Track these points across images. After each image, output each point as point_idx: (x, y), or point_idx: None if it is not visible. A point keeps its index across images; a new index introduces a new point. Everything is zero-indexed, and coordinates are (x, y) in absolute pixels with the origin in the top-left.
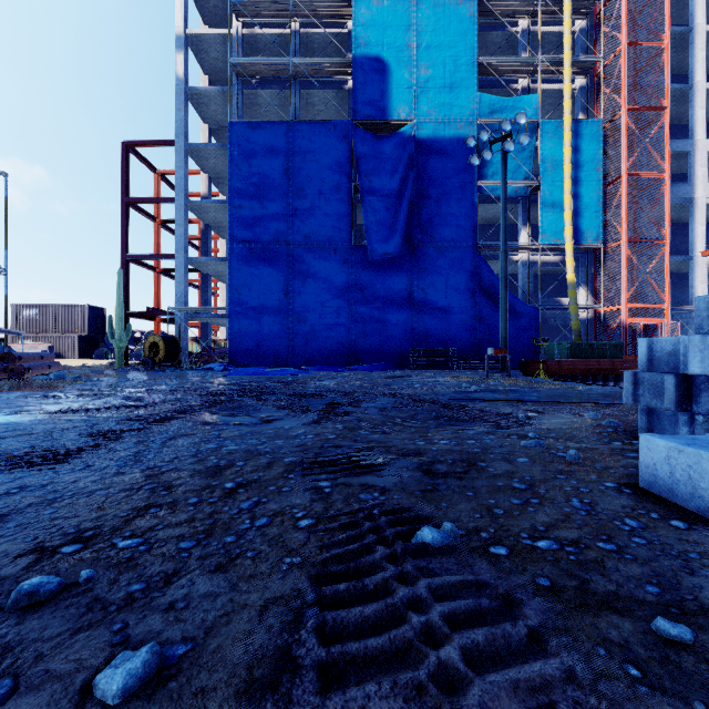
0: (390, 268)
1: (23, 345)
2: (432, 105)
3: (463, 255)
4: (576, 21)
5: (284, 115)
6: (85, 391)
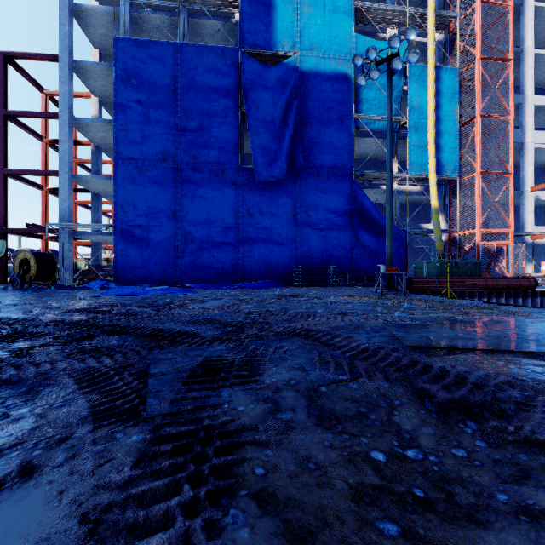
0: (275, 191)
1: None
2: (314, 41)
3: (342, 181)
4: None
5: (171, 36)
6: None
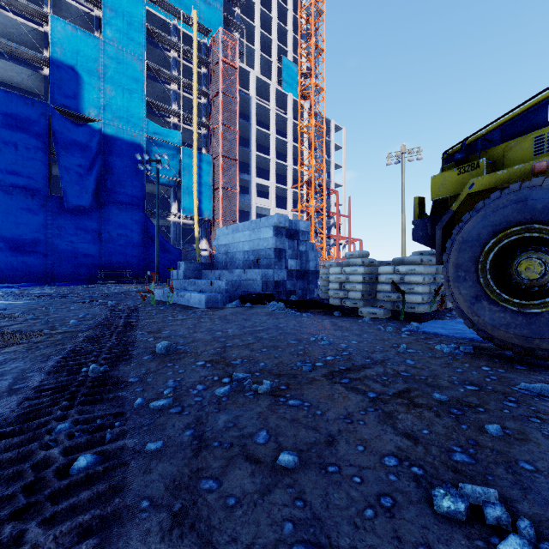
0: (83, 215)
1: None
2: (115, 115)
3: (137, 214)
4: (202, 97)
5: None
6: None
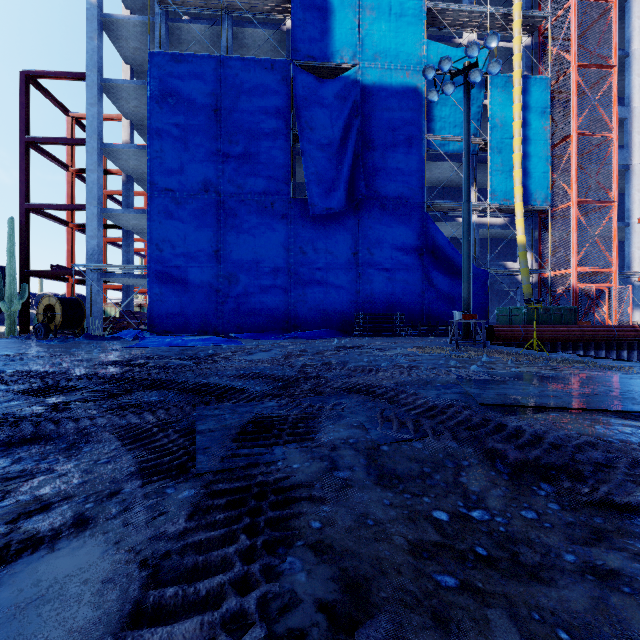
0: (333, 225)
1: None
2: (378, 50)
3: (411, 213)
4: None
5: (213, 49)
6: None
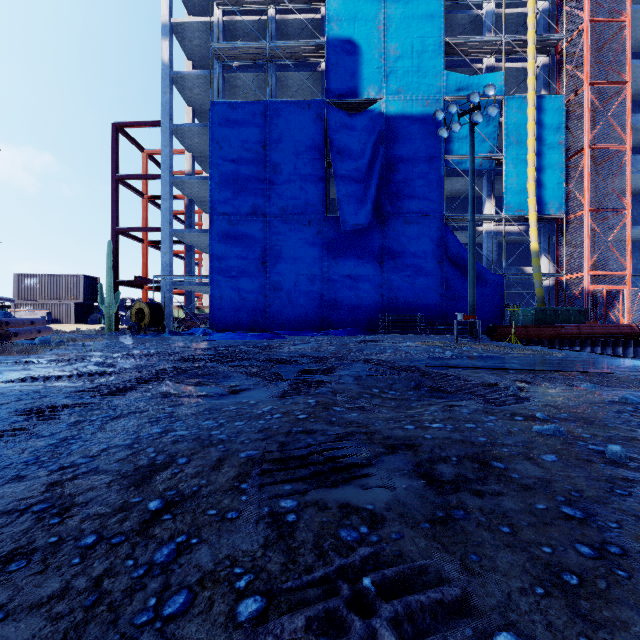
0: (361, 238)
1: (25, 311)
2: (401, 84)
3: (430, 225)
4: (538, 2)
5: (261, 96)
6: (61, 356)
